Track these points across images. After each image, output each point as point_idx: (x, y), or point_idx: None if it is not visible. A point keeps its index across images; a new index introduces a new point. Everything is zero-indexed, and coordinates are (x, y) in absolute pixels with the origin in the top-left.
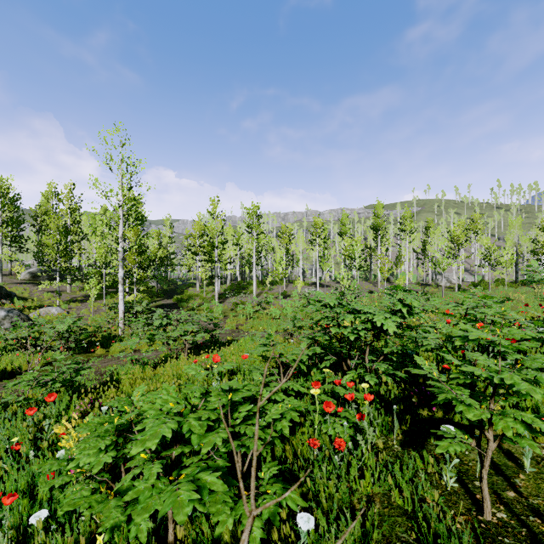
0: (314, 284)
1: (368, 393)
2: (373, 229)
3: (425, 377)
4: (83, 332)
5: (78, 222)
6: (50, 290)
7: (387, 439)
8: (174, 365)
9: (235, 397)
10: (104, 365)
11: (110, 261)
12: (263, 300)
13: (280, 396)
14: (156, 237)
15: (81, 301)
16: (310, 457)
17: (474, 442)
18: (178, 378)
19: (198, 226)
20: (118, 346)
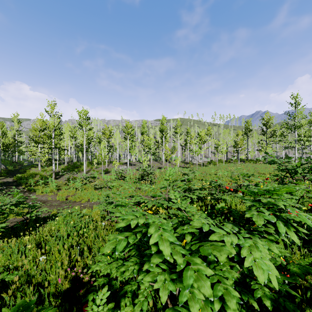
0: (126, 163)
1: None
2: (160, 131)
3: None
4: None
5: None
6: None
7: None
8: None
9: None
10: None
11: None
12: (89, 176)
13: None
14: None
15: None
16: None
17: None
18: None
19: (40, 122)
20: None
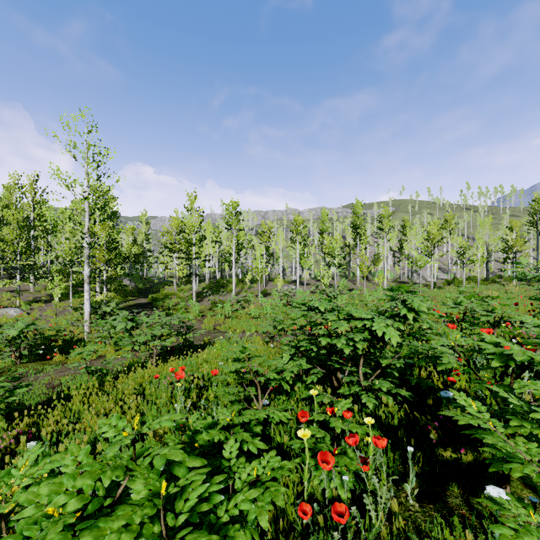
0: (294, 282)
1: (378, 437)
2: (352, 227)
3: (426, 392)
4: (40, 337)
5: (43, 216)
6: (11, 289)
7: (396, 487)
8: (139, 375)
9: (181, 471)
10: (60, 374)
11: (78, 258)
12: (242, 299)
13: (256, 444)
14: (130, 233)
15: (45, 301)
16: (298, 527)
17: (509, 489)
18: (141, 392)
19: (175, 222)
20: (71, 355)
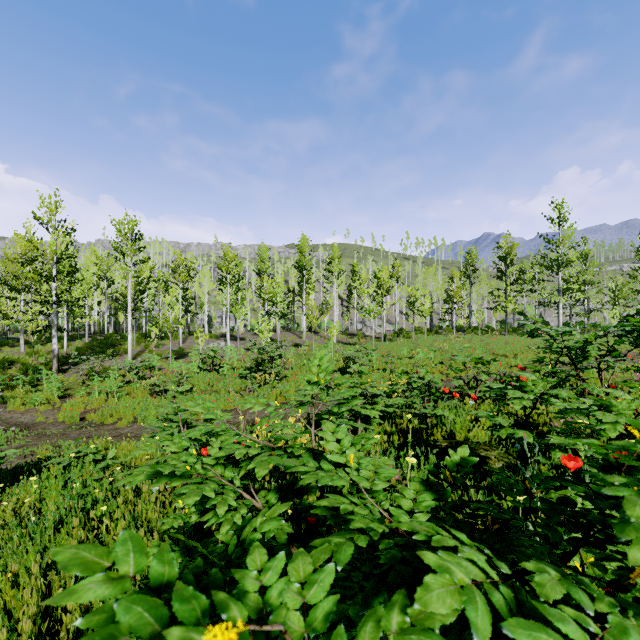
0: (224, 336)
1: None
2: (298, 268)
3: None
4: None
5: None
6: None
7: None
8: None
9: None
10: None
11: None
12: (139, 365)
13: None
14: None
15: None
16: None
17: None
18: None
19: (23, 244)
20: None
